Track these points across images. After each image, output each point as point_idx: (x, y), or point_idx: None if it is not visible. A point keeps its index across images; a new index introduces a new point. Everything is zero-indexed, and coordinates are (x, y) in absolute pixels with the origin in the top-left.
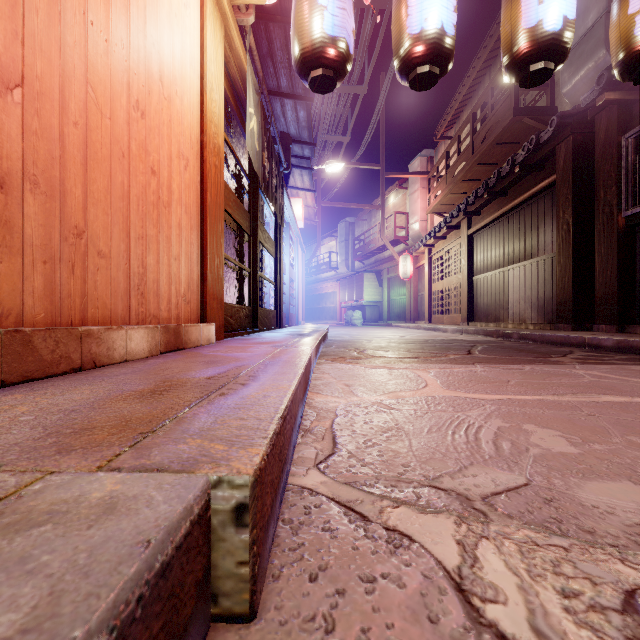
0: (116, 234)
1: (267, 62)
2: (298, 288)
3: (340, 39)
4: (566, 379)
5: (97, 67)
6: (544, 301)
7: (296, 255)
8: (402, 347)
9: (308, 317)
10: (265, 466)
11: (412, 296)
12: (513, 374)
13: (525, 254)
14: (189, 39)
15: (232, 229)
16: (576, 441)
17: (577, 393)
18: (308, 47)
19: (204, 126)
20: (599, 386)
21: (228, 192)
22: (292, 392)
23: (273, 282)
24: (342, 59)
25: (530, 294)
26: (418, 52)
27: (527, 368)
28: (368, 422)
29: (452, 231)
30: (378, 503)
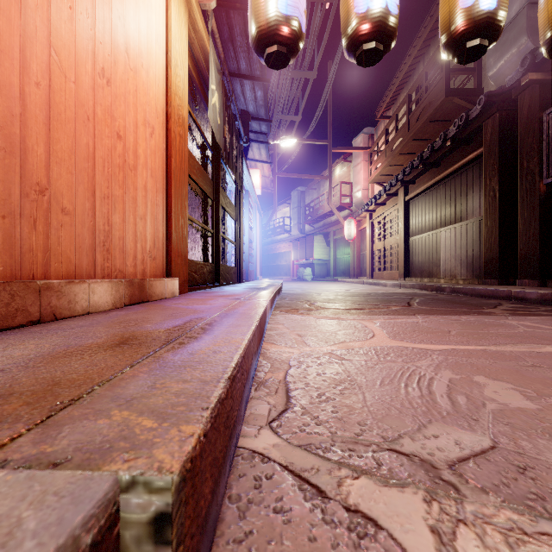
0: (81, 193)
1: (228, 46)
2: (256, 248)
3: (293, 18)
4: (502, 329)
5: (61, 32)
6: (472, 259)
7: (254, 219)
8: (348, 299)
9: (265, 273)
10: (201, 449)
11: (355, 255)
12: (452, 324)
13: (455, 218)
14: (155, 17)
15: (198, 195)
16: (531, 395)
17: (517, 343)
18: (264, 25)
19: (169, 98)
20: (535, 336)
21: (193, 161)
22: (244, 346)
23: (234, 242)
24: (295, 36)
25: (460, 253)
26: (364, 30)
27: (464, 319)
28: (321, 374)
29: (391, 198)
30: (336, 472)
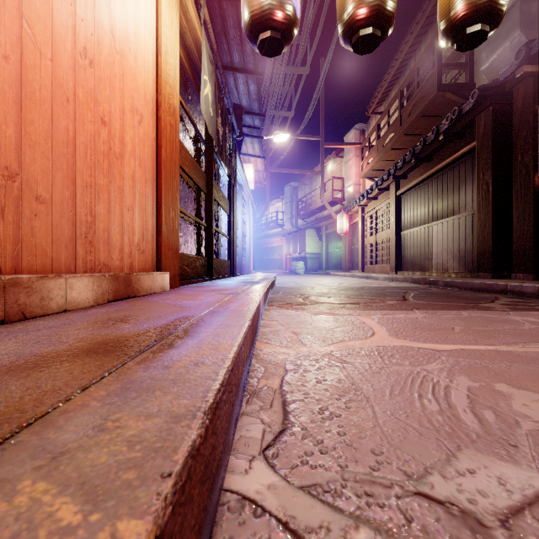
0: (59, 180)
1: (221, 39)
2: (250, 242)
3: (287, 2)
4: (508, 326)
5: (35, 3)
6: (465, 253)
7: (248, 213)
8: (342, 293)
9: (258, 267)
10: None
11: (347, 249)
12: (454, 321)
13: (448, 212)
14: (143, 1)
15: (191, 189)
16: None
17: (529, 342)
18: (257, 9)
19: (159, 86)
20: None
21: (185, 152)
22: (233, 355)
23: (227, 236)
24: (289, 22)
25: (452, 246)
26: (361, 14)
27: (464, 314)
28: (321, 380)
29: (382, 193)
30: (352, 534)
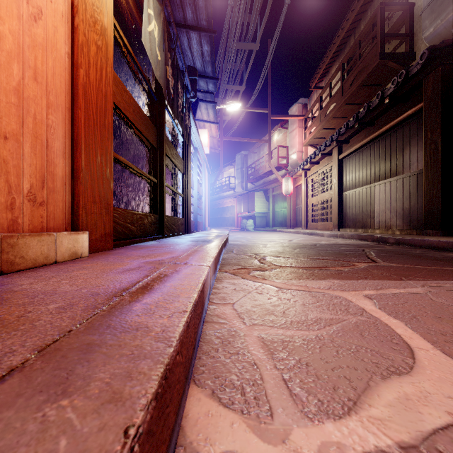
0: None
1: None
2: (205, 201)
3: None
4: None
5: None
6: (409, 211)
7: (203, 175)
8: (299, 252)
9: (213, 224)
10: None
11: (292, 208)
12: None
13: (391, 172)
14: None
15: (147, 149)
16: None
17: None
18: None
19: None
20: None
21: (128, 97)
22: None
23: (181, 194)
24: None
25: (395, 205)
26: None
27: None
28: None
29: (324, 157)
30: None
